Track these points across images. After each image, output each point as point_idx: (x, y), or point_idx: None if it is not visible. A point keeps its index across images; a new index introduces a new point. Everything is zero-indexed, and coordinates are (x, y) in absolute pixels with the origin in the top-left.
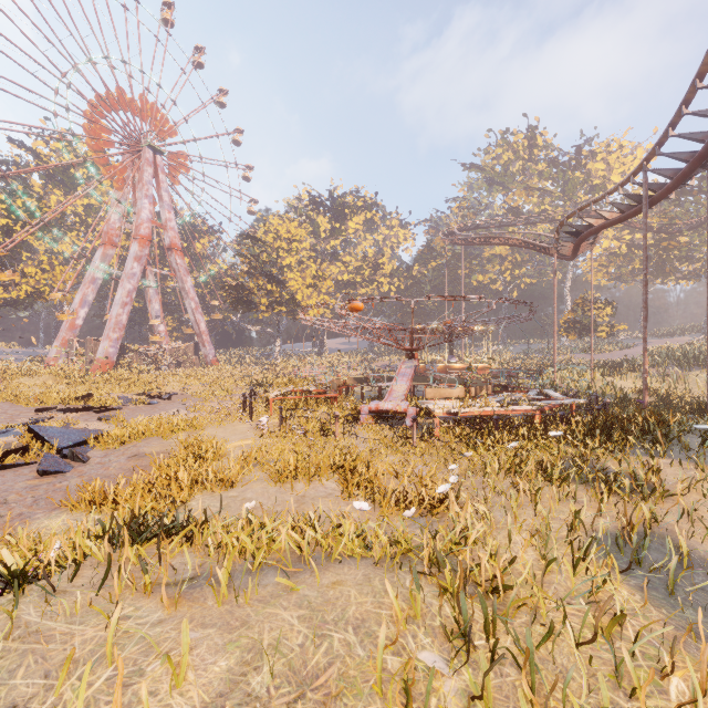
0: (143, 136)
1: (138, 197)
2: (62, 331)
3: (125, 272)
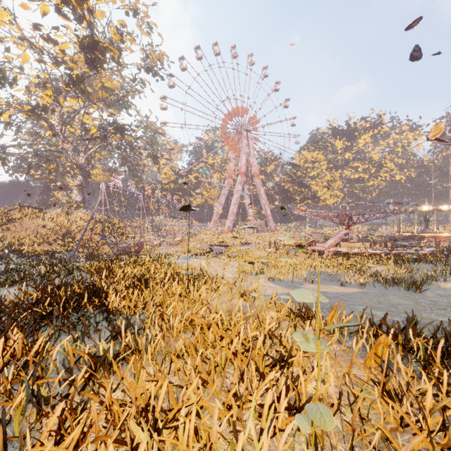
0: (242, 125)
1: (240, 154)
2: (213, 216)
3: (235, 190)
